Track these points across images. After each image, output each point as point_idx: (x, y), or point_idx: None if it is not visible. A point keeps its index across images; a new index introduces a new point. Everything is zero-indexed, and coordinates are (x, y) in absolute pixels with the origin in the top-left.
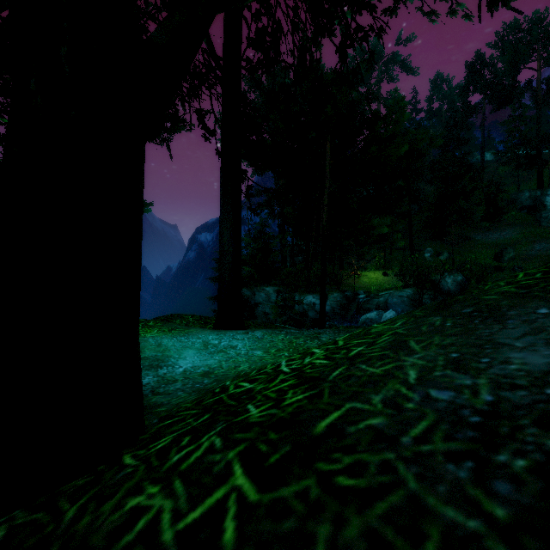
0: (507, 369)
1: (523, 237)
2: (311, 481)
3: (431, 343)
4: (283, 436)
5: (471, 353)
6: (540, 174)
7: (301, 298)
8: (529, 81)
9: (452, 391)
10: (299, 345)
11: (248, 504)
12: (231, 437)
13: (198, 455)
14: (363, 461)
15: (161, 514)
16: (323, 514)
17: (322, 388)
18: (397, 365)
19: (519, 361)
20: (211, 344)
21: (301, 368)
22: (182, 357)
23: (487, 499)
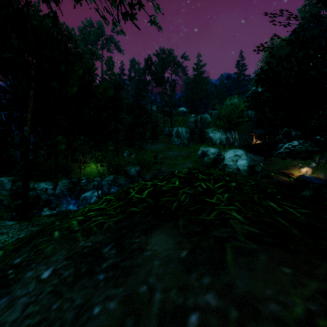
0: None
1: (165, 148)
2: None
3: None
4: None
5: None
6: (172, 121)
7: (35, 185)
8: (168, 78)
9: None
10: None
11: None
12: None
13: None
14: None
15: None
16: None
17: None
18: None
19: None
20: None
21: None
22: None
23: None
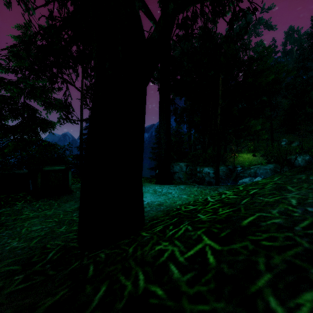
0: None
1: None
2: (247, 243)
3: (302, 187)
4: (224, 226)
5: None
6: None
7: (200, 169)
8: None
9: None
10: (207, 193)
11: (216, 250)
12: (196, 226)
13: (181, 232)
14: (274, 236)
15: (174, 252)
16: (258, 254)
17: (239, 207)
18: (282, 197)
19: None
20: (158, 191)
21: (221, 199)
22: (144, 197)
23: None
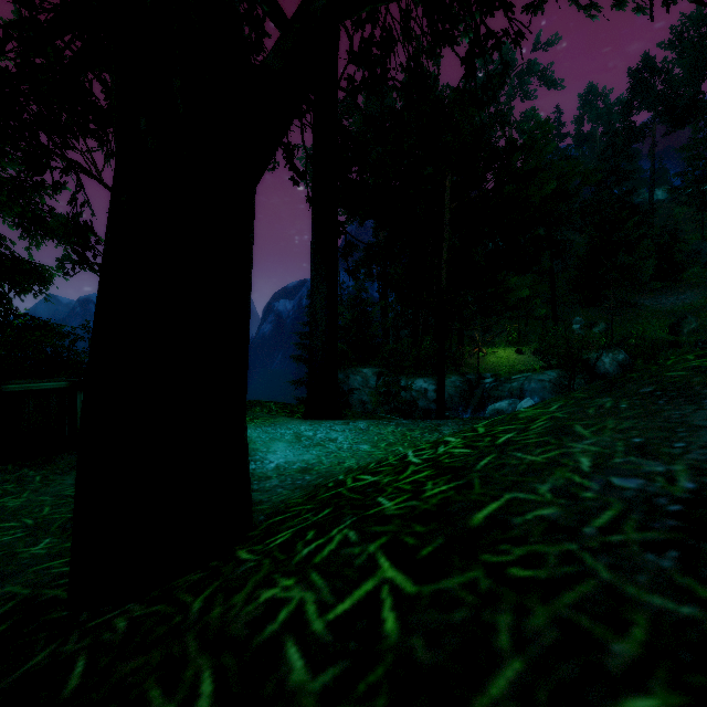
0: None
1: None
2: (478, 573)
3: (604, 427)
4: (432, 529)
5: (659, 438)
6: None
7: (408, 383)
8: None
9: (640, 479)
10: (415, 439)
11: (406, 595)
12: (368, 530)
13: (331, 548)
14: (538, 553)
15: (305, 605)
16: (500, 604)
17: (470, 478)
18: (563, 452)
19: None
20: (305, 436)
21: (435, 458)
22: (271, 451)
23: (701, 587)
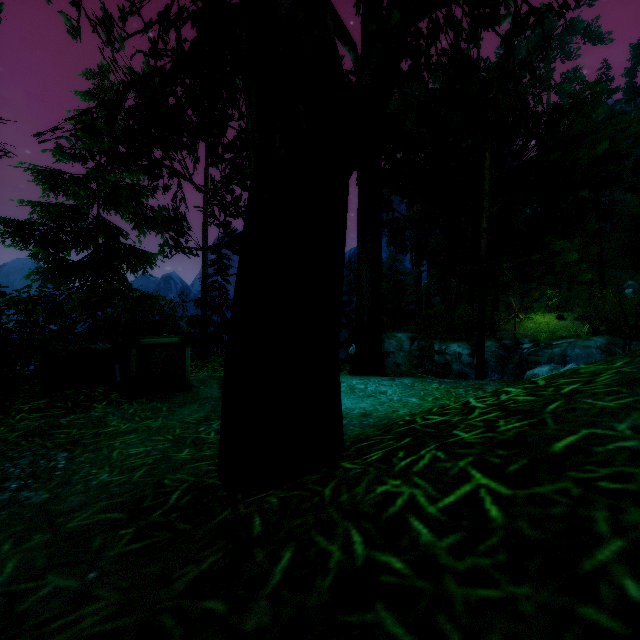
0: None
1: None
2: (567, 484)
3: None
4: (514, 453)
5: None
6: None
7: (442, 347)
8: None
9: None
10: (460, 395)
11: (503, 495)
12: (453, 452)
13: (424, 462)
14: (625, 472)
15: (415, 497)
16: (594, 505)
17: (542, 417)
18: (637, 399)
19: None
20: (357, 388)
21: (500, 403)
22: None
23: None
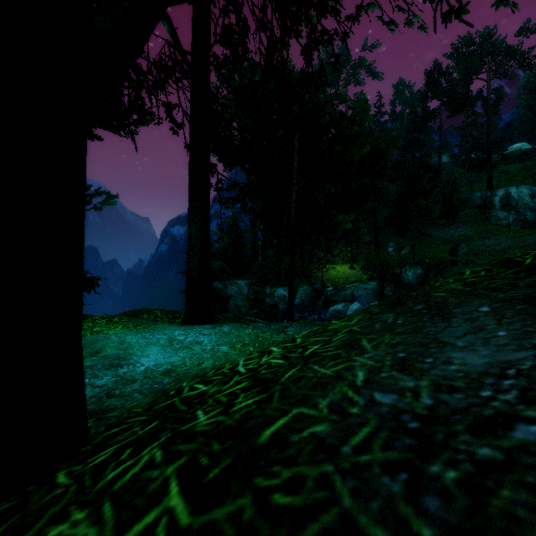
0: (448, 370)
1: (475, 234)
2: (247, 500)
3: (382, 342)
4: (226, 447)
5: (417, 353)
6: (490, 176)
7: (272, 291)
8: (481, 90)
9: (395, 394)
10: (265, 340)
11: (178, 529)
12: (173, 449)
13: (135, 471)
14: (301, 475)
15: None
16: None
17: (273, 391)
18: (347, 366)
19: (459, 361)
20: (177, 340)
21: (256, 368)
22: (145, 355)
23: (416, 518)
